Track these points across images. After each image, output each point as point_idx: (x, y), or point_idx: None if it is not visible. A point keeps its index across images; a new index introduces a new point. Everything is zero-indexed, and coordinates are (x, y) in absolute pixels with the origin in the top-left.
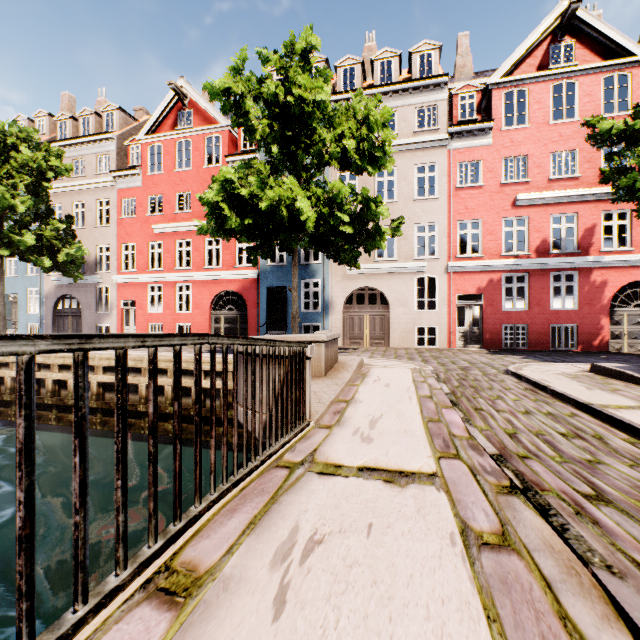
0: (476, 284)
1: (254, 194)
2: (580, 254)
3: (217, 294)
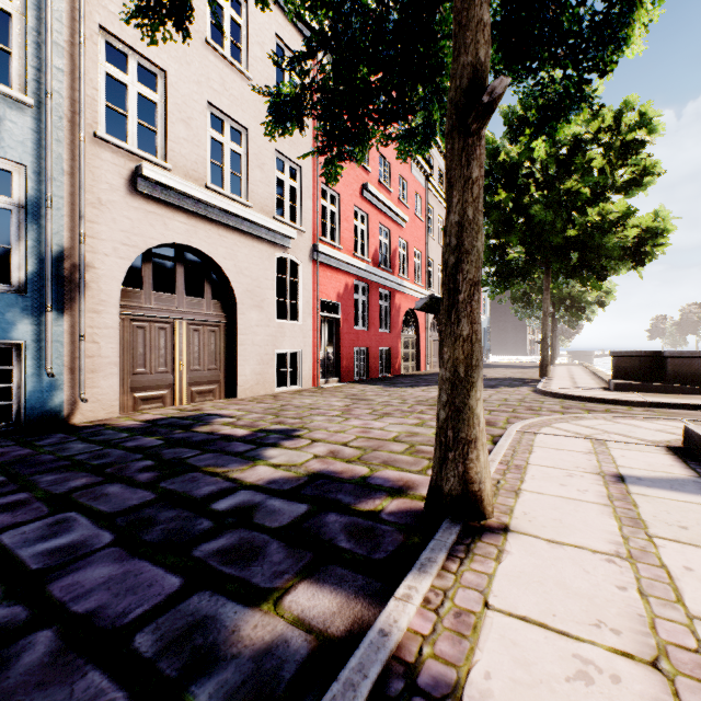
0: (336, 287)
1: None
2: (391, 274)
3: None
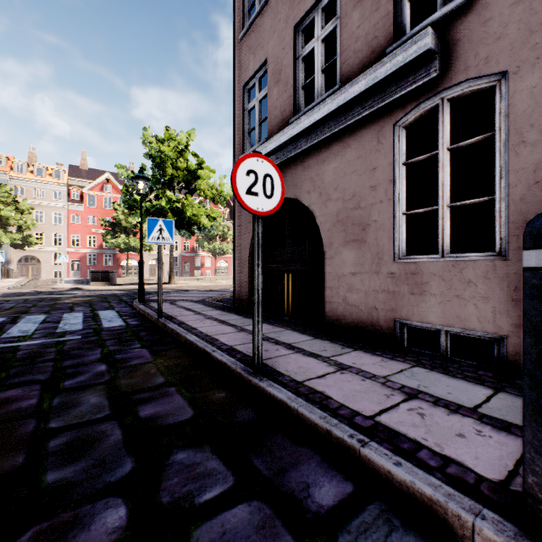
0: (78, 256)
1: None
2: (113, 249)
3: None
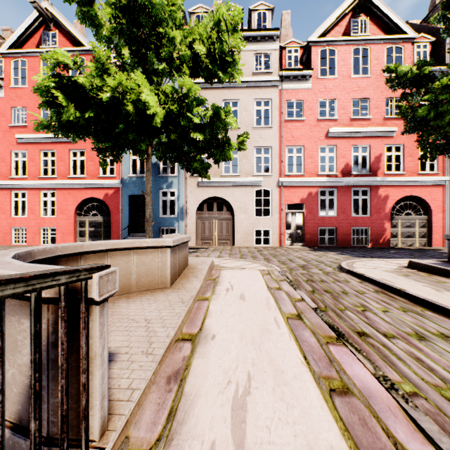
0: (300, 196)
1: (96, 86)
2: (371, 175)
3: (82, 201)
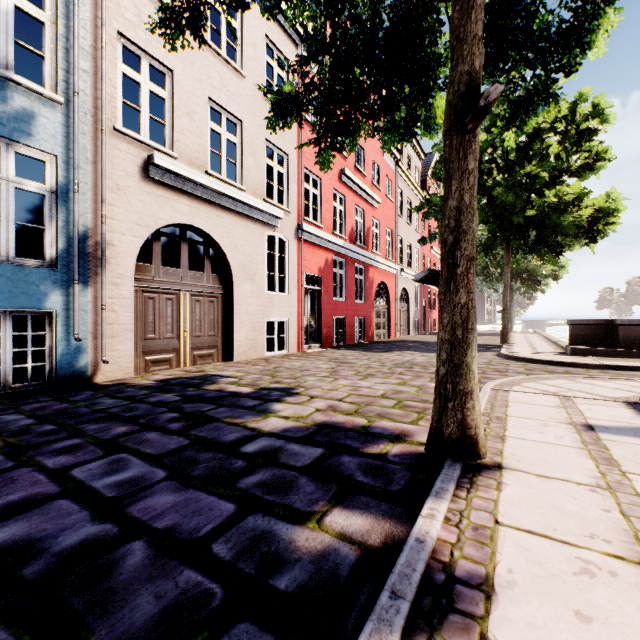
0: (318, 262)
1: None
2: (366, 250)
3: None
